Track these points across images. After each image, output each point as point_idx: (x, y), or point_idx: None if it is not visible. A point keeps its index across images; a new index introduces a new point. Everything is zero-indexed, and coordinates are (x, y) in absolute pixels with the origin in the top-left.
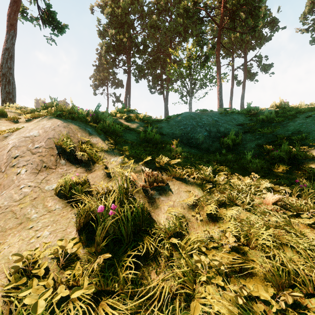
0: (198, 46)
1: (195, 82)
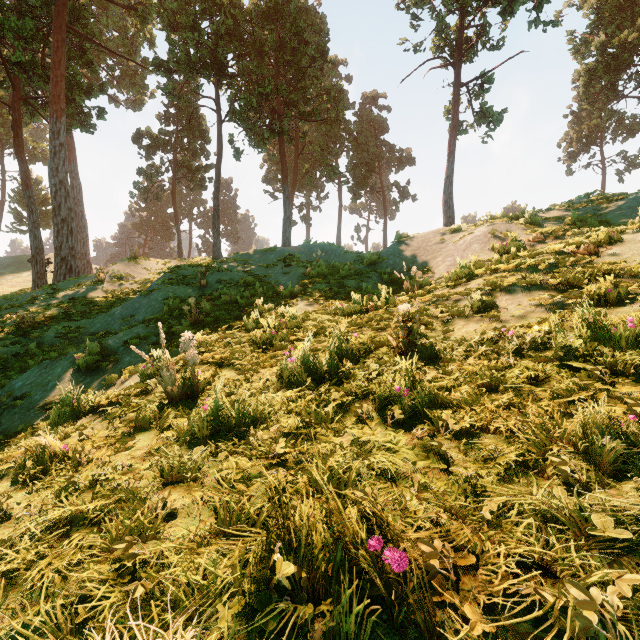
0: None
1: None
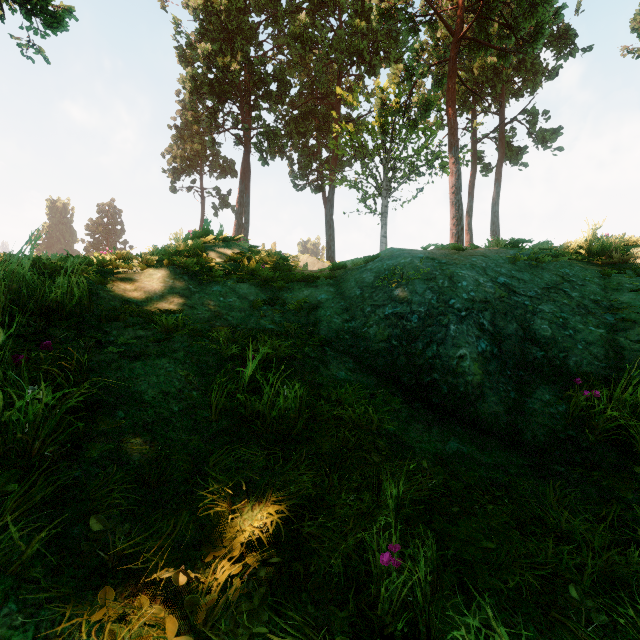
0: (403, 81)
1: (396, 166)
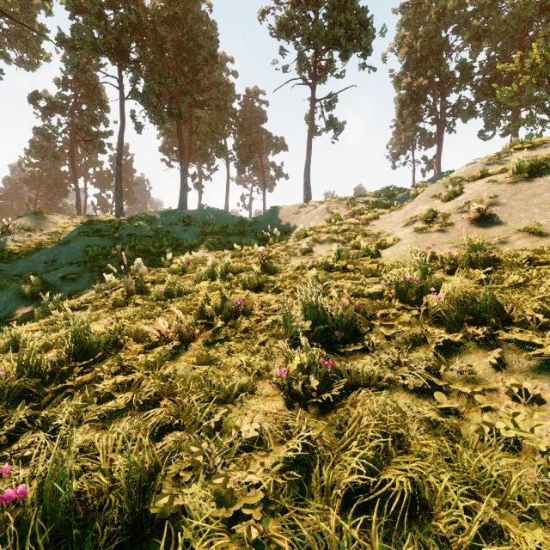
0: (546, 42)
1: None
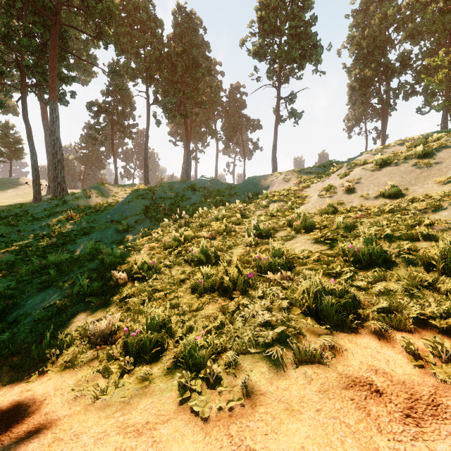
0: None
1: None
